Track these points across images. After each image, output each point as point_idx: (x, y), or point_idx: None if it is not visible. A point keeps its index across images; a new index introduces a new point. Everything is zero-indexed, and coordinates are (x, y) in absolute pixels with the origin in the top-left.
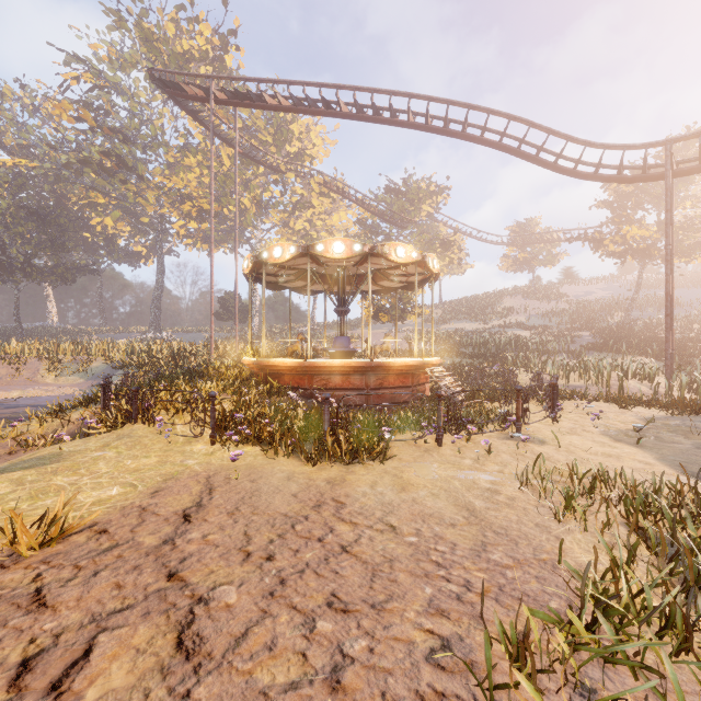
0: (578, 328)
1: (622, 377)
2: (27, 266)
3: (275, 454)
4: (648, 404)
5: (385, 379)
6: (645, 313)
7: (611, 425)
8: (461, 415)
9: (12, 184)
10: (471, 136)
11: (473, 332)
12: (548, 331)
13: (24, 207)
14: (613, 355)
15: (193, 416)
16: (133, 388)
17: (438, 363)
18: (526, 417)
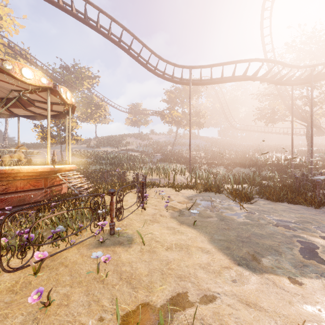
0: (156, 152)
1: (174, 173)
2: None
3: None
4: (186, 187)
5: (11, 184)
6: (178, 147)
7: (174, 206)
8: (29, 239)
9: None
10: (102, 31)
11: (111, 152)
12: (144, 153)
13: None
14: (169, 163)
15: None
16: None
17: (73, 168)
18: (120, 215)
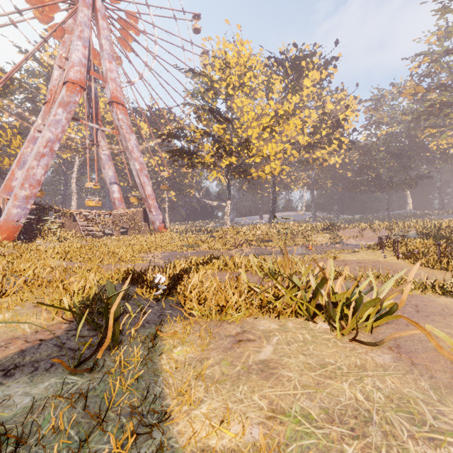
0: None
1: None
2: (390, 183)
3: (411, 263)
4: None
5: None
6: None
7: None
8: None
9: (385, 143)
10: None
11: None
12: None
13: (389, 153)
14: None
15: (393, 248)
16: (379, 237)
17: None
18: None
